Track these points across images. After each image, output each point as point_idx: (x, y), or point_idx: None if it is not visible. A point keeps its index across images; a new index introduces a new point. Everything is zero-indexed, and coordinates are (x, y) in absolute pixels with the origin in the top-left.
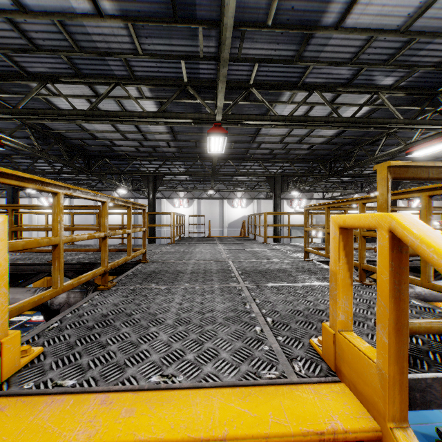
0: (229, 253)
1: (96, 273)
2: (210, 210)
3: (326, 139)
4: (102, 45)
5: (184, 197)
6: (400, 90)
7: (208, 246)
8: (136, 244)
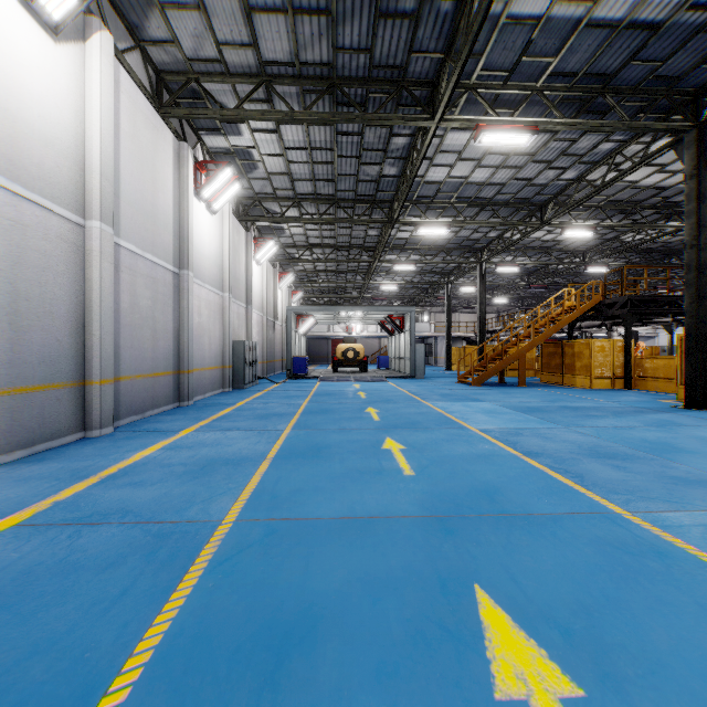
0: None
1: None
2: None
3: None
4: None
5: None
6: None
7: None
8: None
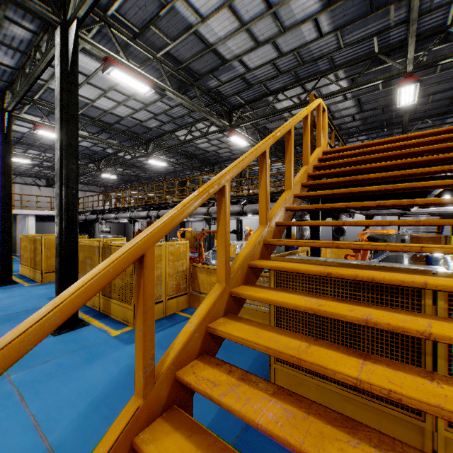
0: None
1: None
2: None
3: None
4: (317, 54)
5: None
6: None
7: None
8: None
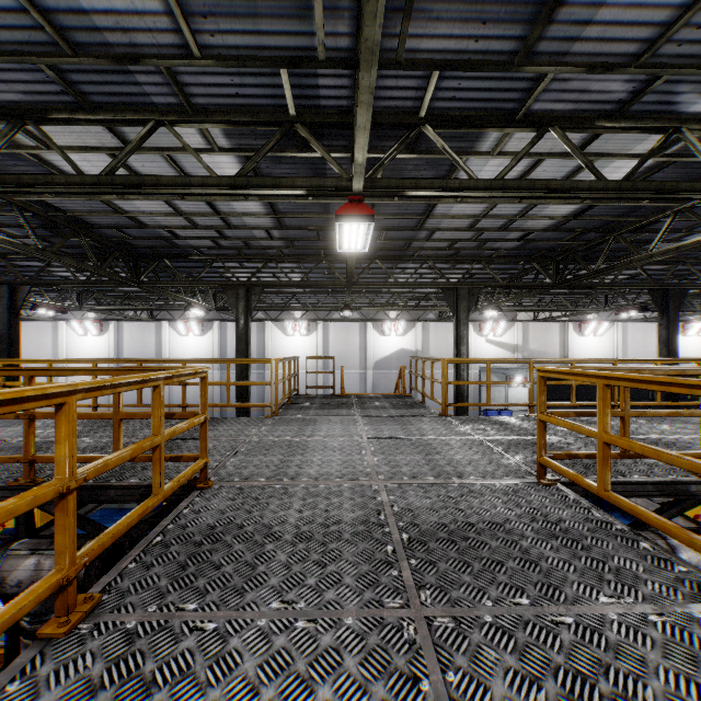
0: (378, 452)
1: (20, 609)
2: (345, 339)
3: (554, 222)
4: (117, 38)
5: (302, 318)
6: None
7: (338, 427)
8: (223, 395)
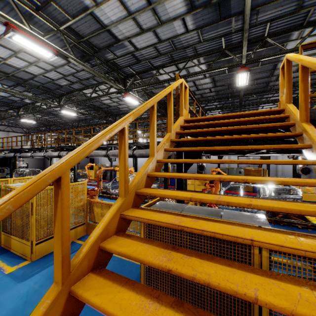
0: None
1: None
2: None
3: None
4: (185, 44)
5: None
6: None
7: None
8: None
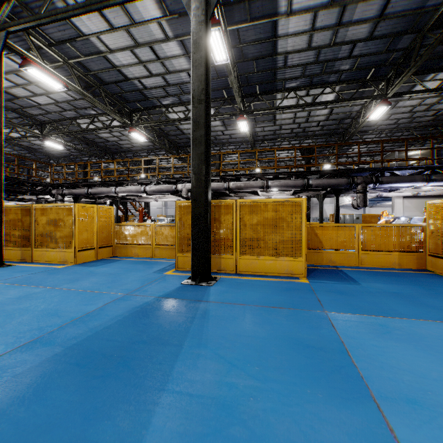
0: None
1: None
2: None
3: None
4: None
5: None
6: (103, 114)
7: None
8: None
